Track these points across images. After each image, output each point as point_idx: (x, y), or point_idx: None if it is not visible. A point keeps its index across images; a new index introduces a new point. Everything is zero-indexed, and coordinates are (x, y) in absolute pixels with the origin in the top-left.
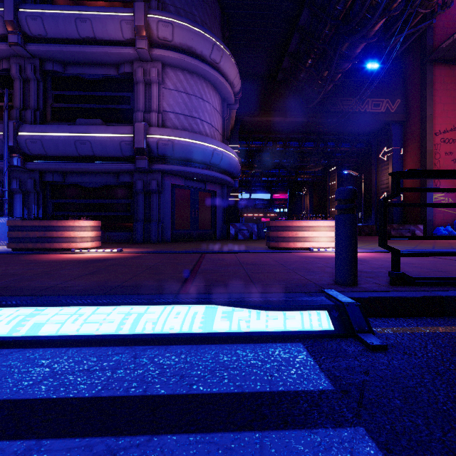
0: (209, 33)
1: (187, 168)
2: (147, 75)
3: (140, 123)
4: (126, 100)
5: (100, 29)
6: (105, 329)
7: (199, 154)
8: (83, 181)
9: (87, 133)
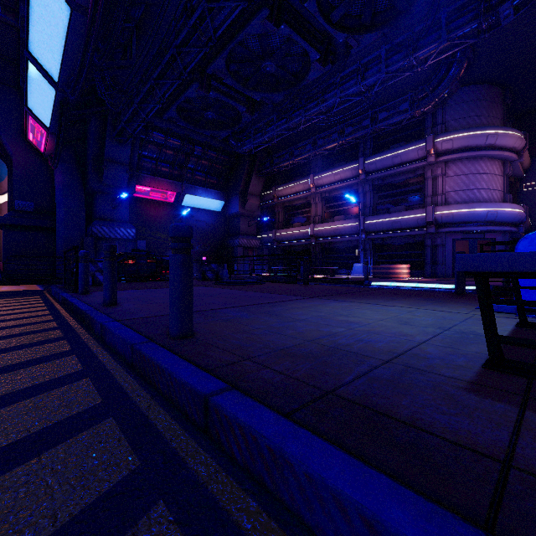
0: (483, 130)
1: (463, 228)
2: (434, 173)
3: (429, 207)
4: (419, 190)
5: (405, 158)
6: (431, 287)
7: (474, 217)
8: (393, 242)
9: (398, 217)
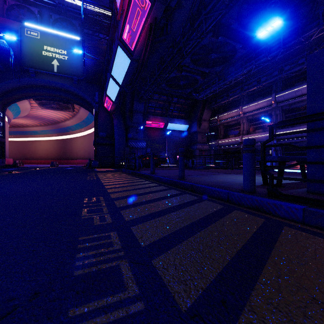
0: None
1: None
2: None
3: None
4: None
5: (305, 91)
6: None
7: None
8: (297, 145)
9: (299, 129)
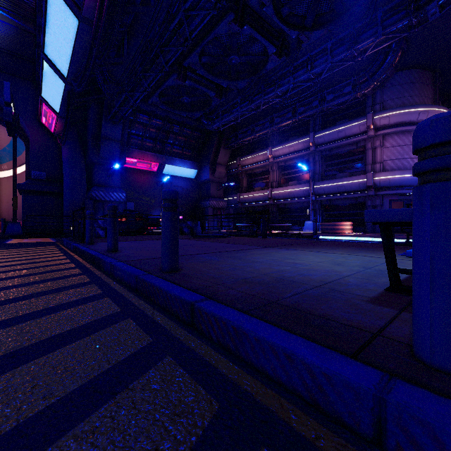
0: (416, 108)
1: (399, 191)
2: (373, 145)
3: (369, 173)
4: (361, 159)
5: (349, 132)
6: (369, 240)
7: (408, 182)
8: (339, 203)
9: (343, 182)
